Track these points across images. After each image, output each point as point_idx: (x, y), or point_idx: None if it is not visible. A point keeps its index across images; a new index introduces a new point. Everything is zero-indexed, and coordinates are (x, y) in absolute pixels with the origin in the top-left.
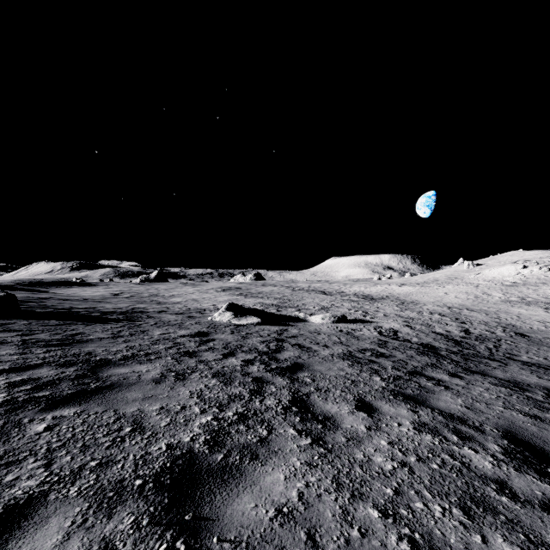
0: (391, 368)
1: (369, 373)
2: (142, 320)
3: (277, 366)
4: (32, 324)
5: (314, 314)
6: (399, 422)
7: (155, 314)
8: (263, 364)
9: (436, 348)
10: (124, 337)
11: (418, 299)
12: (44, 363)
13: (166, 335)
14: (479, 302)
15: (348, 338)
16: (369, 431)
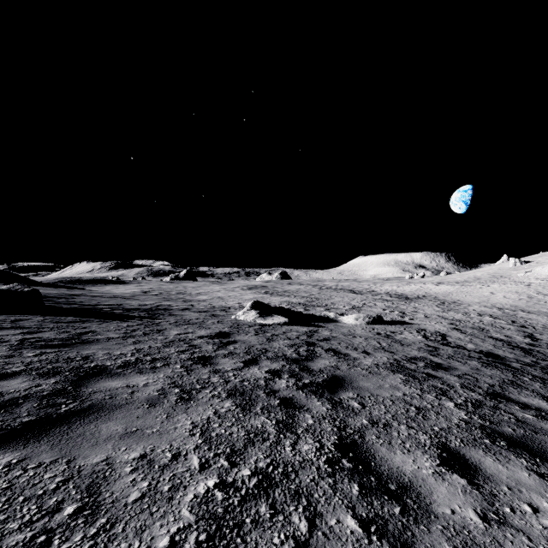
0: (460, 386)
1: (434, 394)
2: (162, 318)
3: (310, 380)
4: (46, 320)
5: (345, 314)
6: (529, 502)
7: (178, 312)
8: (293, 377)
9: (502, 358)
10: (135, 337)
11: (460, 299)
12: (23, 371)
13: (183, 335)
14: (534, 302)
15: (389, 342)
16: (490, 528)
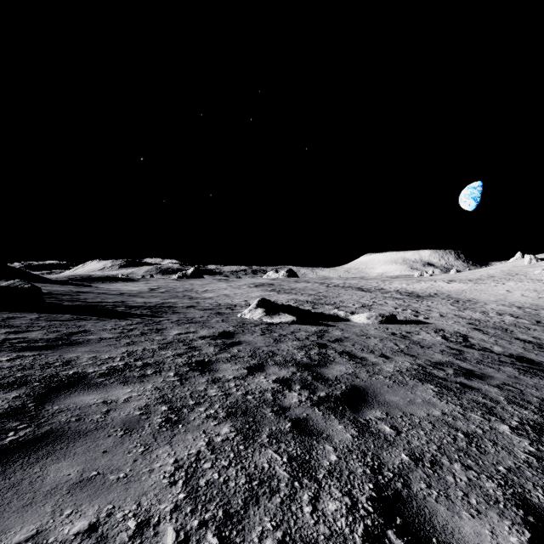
0: (506, 401)
1: (479, 413)
2: (164, 316)
3: (327, 393)
4: (40, 318)
5: (356, 313)
6: None
7: (182, 310)
8: (305, 389)
9: (537, 363)
10: (131, 337)
11: (475, 297)
12: None
13: (183, 336)
14: None
15: (407, 344)
16: None
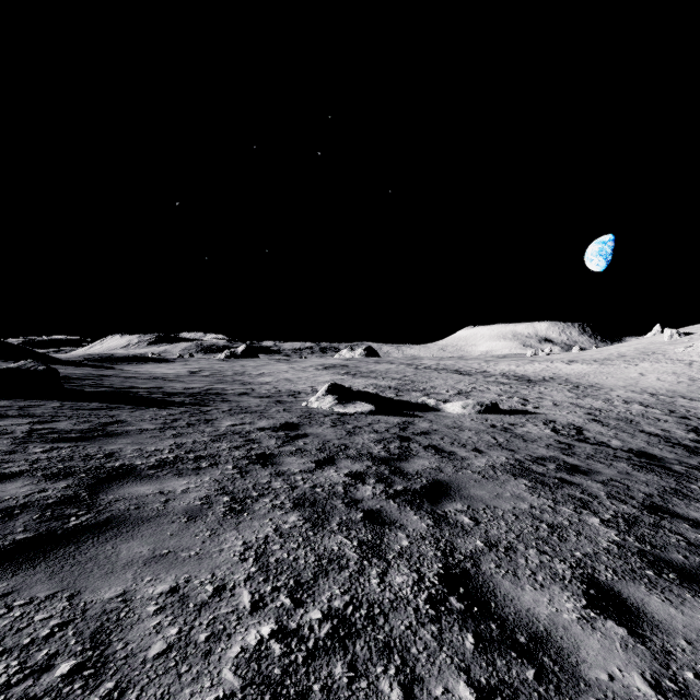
0: (606, 496)
1: (572, 507)
2: (213, 405)
3: (405, 487)
4: (63, 407)
5: (449, 401)
6: None
7: (234, 398)
8: (381, 483)
9: (659, 458)
10: (176, 428)
11: (600, 382)
12: (25, 472)
13: (238, 427)
14: (698, 386)
15: (508, 437)
16: None
